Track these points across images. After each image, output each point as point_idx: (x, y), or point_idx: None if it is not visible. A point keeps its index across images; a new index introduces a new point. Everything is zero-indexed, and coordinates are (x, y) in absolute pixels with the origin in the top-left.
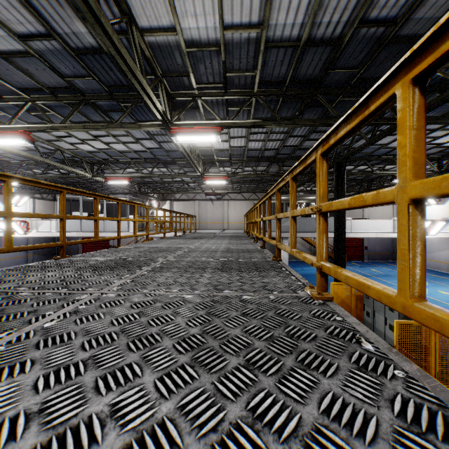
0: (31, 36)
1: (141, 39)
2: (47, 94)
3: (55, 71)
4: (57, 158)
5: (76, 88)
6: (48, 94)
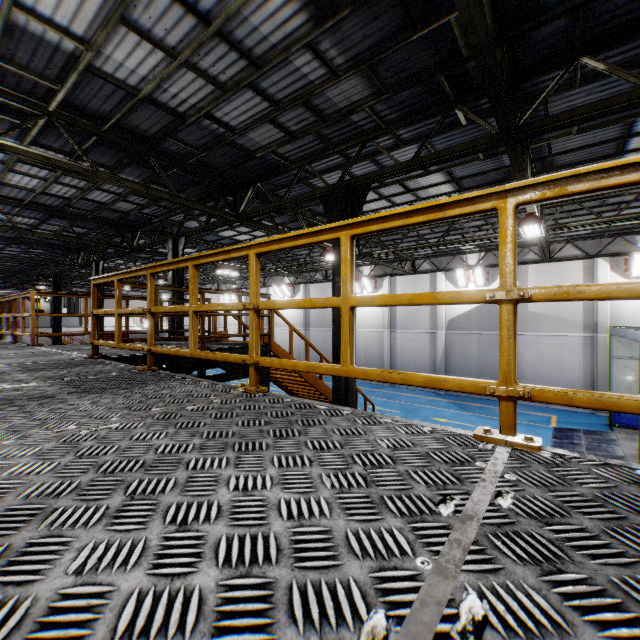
0: None
1: None
2: None
3: None
4: None
5: None
6: None
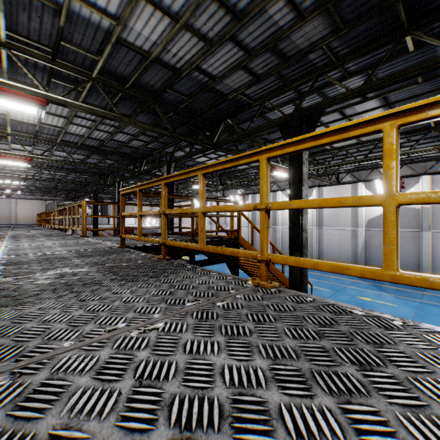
0: None
1: None
2: None
3: None
4: None
5: None
6: None
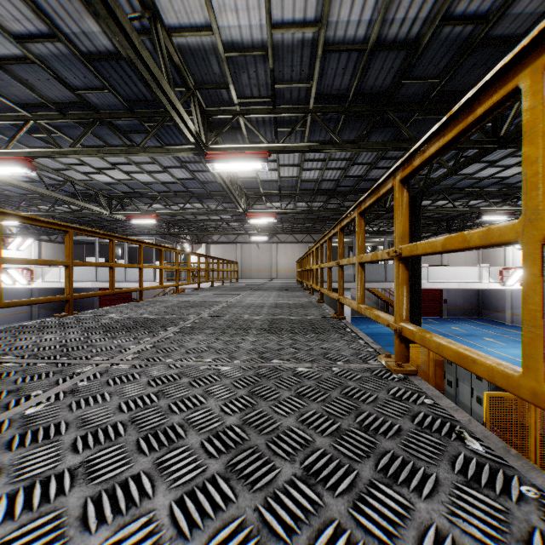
0: (31, 37)
1: (168, 41)
2: (52, 111)
3: (62, 82)
4: (68, 192)
5: (89, 103)
6: (54, 111)
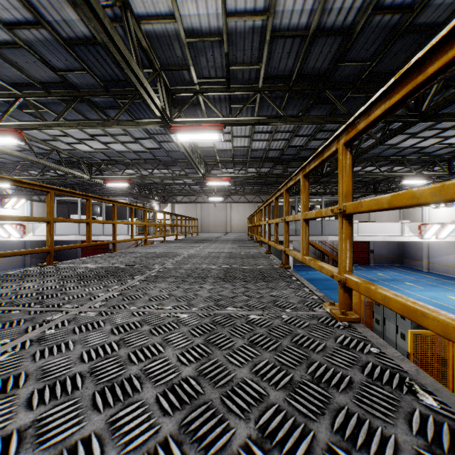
0: (19, 25)
1: (137, 28)
2: (39, 89)
3: (47, 64)
4: (54, 159)
5: (70, 82)
6: (41, 89)
